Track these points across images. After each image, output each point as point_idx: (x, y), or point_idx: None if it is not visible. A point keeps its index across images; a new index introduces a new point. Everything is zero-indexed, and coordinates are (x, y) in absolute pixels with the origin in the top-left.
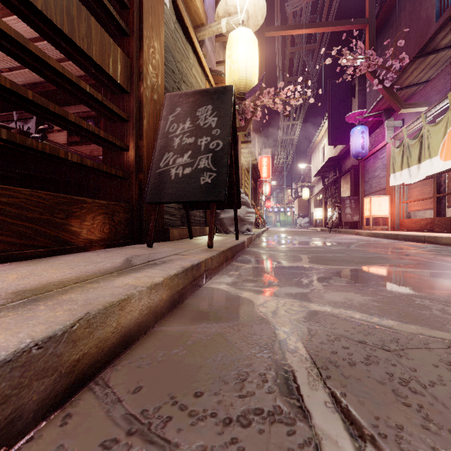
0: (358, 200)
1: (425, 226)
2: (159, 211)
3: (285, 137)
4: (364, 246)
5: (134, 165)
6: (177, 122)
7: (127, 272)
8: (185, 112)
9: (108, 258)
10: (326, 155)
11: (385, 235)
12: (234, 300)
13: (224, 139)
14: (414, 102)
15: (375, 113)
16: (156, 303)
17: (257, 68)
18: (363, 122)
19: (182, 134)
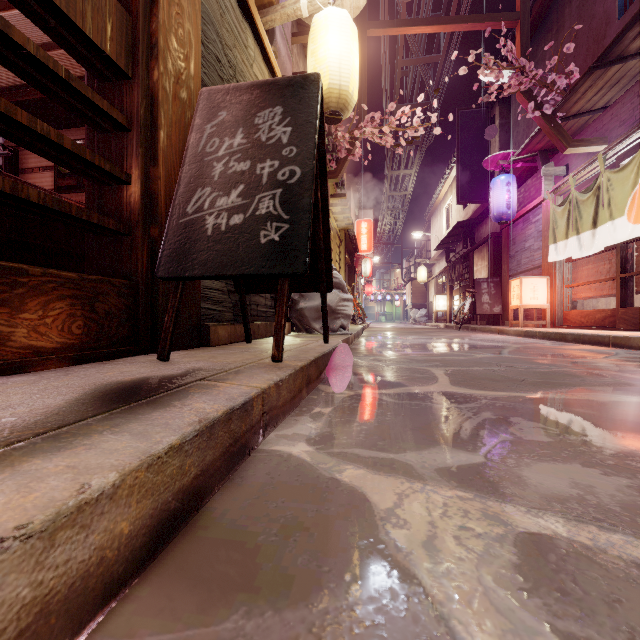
0: (499, 283)
1: (602, 321)
2: (191, 294)
3: (393, 193)
4: (524, 353)
5: (139, 211)
6: (219, 135)
7: (24, 451)
8: (235, 118)
9: (43, 392)
10: (452, 219)
11: (544, 334)
12: (324, 496)
13: (304, 164)
14: (587, 138)
15: (527, 156)
16: (81, 565)
17: (357, 73)
18: (506, 170)
19: (229, 156)
